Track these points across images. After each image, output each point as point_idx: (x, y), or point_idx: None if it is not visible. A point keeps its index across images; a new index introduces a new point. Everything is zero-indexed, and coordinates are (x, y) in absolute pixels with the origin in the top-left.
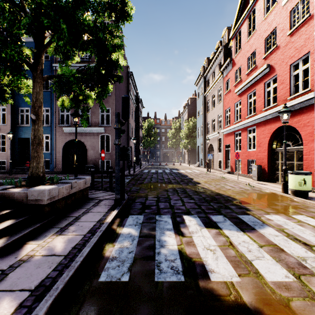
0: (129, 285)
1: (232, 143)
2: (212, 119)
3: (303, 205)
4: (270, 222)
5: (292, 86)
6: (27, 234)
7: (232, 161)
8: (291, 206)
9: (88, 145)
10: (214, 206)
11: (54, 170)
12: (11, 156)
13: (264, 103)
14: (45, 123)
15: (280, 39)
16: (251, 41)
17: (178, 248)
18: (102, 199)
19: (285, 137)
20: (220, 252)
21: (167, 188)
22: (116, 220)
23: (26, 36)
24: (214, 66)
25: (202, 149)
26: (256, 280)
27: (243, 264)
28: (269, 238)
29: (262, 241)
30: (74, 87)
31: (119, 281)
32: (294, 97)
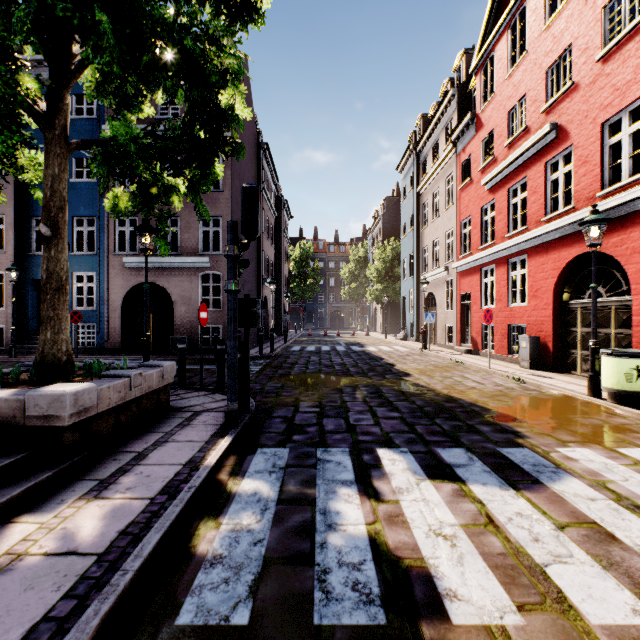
0: (250, 637)
1: (475, 290)
2: (433, 242)
3: (639, 425)
4: (573, 464)
5: (606, 169)
6: (17, 497)
7: (476, 327)
8: (612, 428)
9: (175, 294)
10: (445, 428)
11: (106, 347)
12: (15, 317)
13: (545, 205)
14: (85, 248)
15: (581, 70)
16: (517, 75)
17: (369, 531)
18: (199, 410)
19: (594, 277)
20: (468, 543)
21: (340, 385)
22: (228, 461)
23: (32, 53)
24: (437, 130)
25: (411, 303)
26: (562, 623)
27: (525, 575)
28: (577, 507)
29: (562, 513)
30: (137, 166)
31: (225, 626)
32: (610, 192)
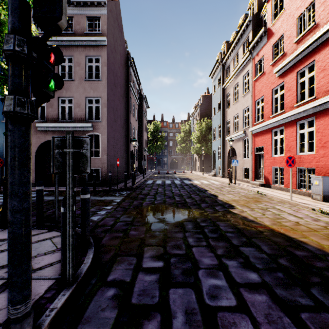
0: None
1: (267, 145)
2: (234, 116)
3: None
4: None
5: None
6: None
7: (268, 169)
8: None
9: None
10: None
11: None
12: None
13: None
14: None
15: None
16: None
17: None
18: None
19: None
20: None
21: (181, 219)
22: None
23: None
24: (237, 47)
25: (219, 154)
26: None
27: None
28: None
29: None
30: None
31: None
32: None
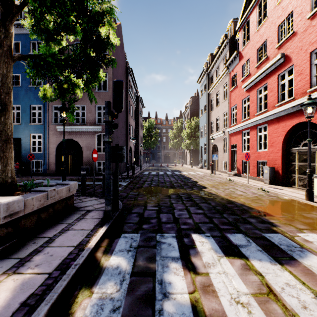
0: None
1: (239, 143)
2: (216, 118)
3: None
4: (311, 245)
5: (312, 77)
6: None
7: (239, 162)
8: None
9: (83, 145)
10: (229, 220)
11: (47, 172)
12: None
13: (277, 97)
14: (37, 121)
15: (298, 24)
16: (262, 30)
17: (191, 299)
18: (90, 209)
19: (309, 134)
20: (259, 310)
21: (169, 193)
22: (103, 242)
23: None
24: (218, 61)
25: (205, 149)
26: None
27: None
28: None
29: (315, 283)
30: (54, 71)
31: None
32: (315, 89)
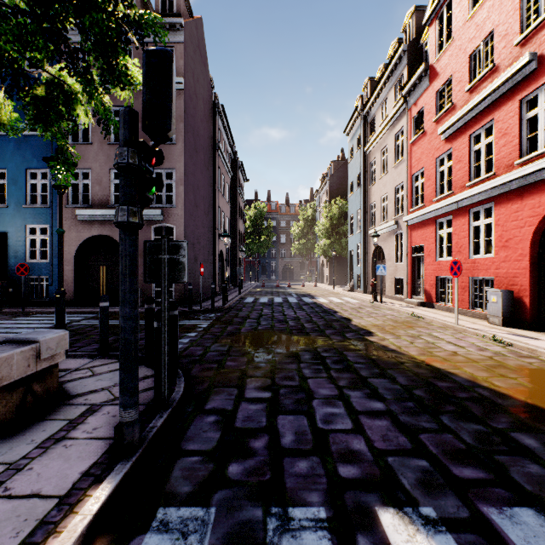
0: None
1: (428, 242)
2: (381, 197)
3: None
4: None
5: None
6: None
7: (430, 280)
8: None
9: None
10: (466, 439)
11: None
12: None
13: (519, 146)
14: (39, 201)
15: None
16: (481, 13)
17: None
18: (101, 400)
19: None
20: None
21: (296, 348)
22: None
23: None
24: (386, 89)
25: (358, 256)
26: None
27: None
28: None
29: None
30: None
31: None
32: None
